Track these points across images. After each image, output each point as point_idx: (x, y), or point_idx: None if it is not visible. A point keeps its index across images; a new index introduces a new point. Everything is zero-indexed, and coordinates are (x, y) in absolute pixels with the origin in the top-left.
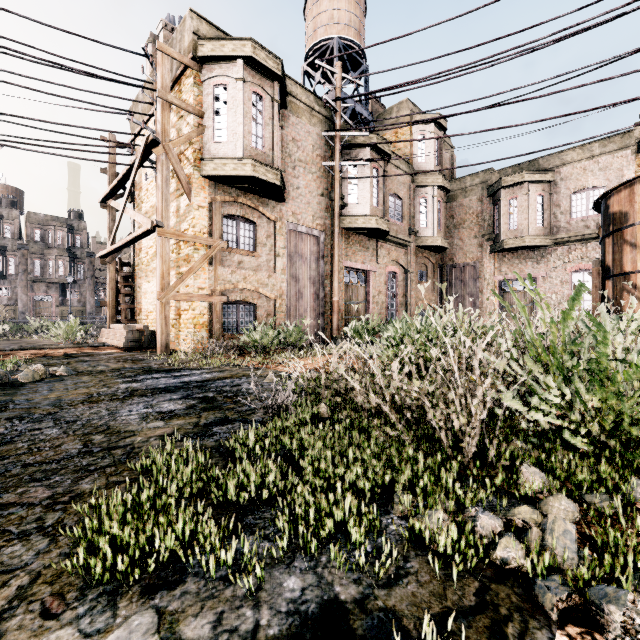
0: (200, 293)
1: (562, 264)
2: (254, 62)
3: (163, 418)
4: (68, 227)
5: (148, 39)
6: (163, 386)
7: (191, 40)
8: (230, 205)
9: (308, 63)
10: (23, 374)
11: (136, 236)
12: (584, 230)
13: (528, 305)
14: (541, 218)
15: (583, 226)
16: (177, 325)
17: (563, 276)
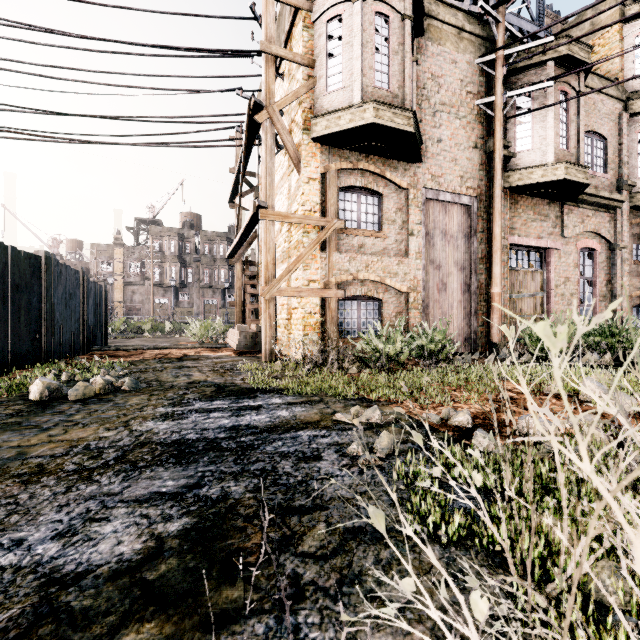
0: (310, 287)
1: None
2: None
3: None
4: (227, 240)
5: None
6: (193, 437)
7: None
8: (348, 174)
9: None
10: (72, 389)
11: (246, 226)
12: None
13: None
14: None
15: None
16: (288, 326)
17: None
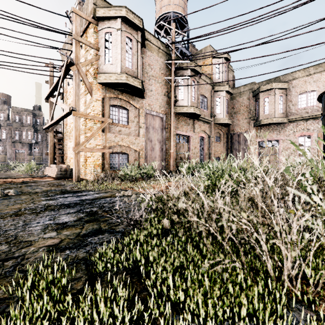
0: (97, 147)
1: (293, 132)
2: (127, 20)
3: (57, 229)
4: (33, 114)
5: (70, 10)
6: (67, 203)
7: (92, 8)
8: (114, 99)
9: (157, 26)
10: None
11: (62, 116)
12: (305, 114)
13: (274, 154)
14: (281, 108)
15: (304, 112)
16: (85, 165)
17: (293, 139)
